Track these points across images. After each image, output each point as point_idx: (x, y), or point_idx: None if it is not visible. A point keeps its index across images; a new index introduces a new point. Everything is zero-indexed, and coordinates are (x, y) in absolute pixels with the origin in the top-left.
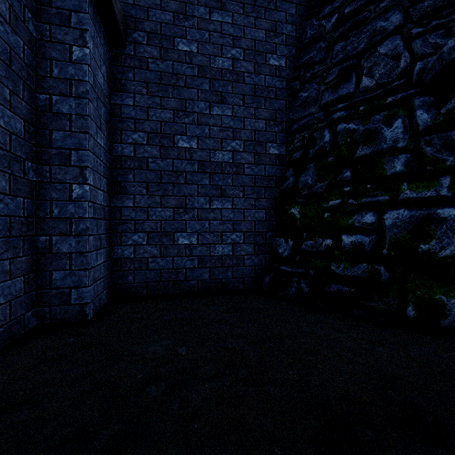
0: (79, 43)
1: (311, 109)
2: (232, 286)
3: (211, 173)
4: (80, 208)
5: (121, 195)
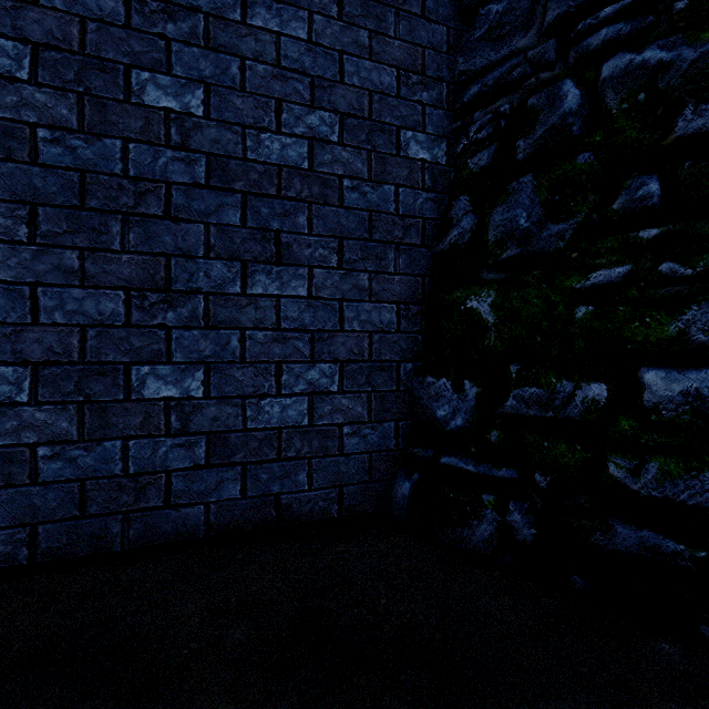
0: None
1: (515, 42)
2: (308, 513)
3: (248, 192)
4: None
5: None
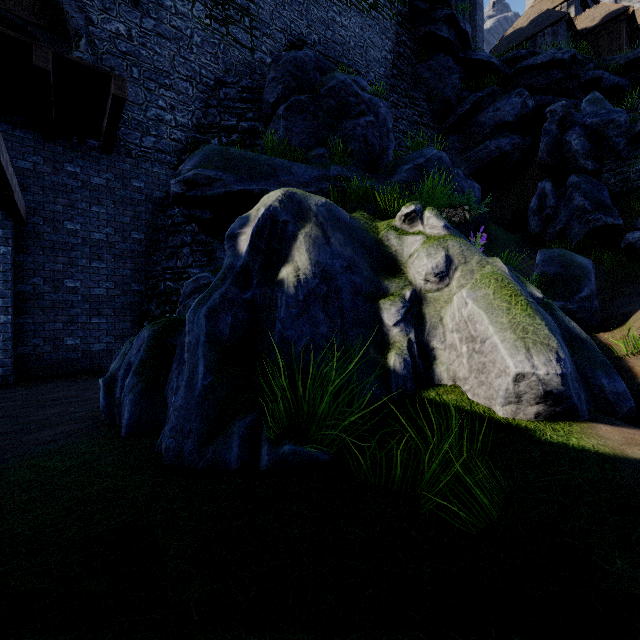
0: (5, 244)
1: (158, 268)
2: (106, 368)
3: (91, 301)
4: (6, 327)
5: (24, 316)
